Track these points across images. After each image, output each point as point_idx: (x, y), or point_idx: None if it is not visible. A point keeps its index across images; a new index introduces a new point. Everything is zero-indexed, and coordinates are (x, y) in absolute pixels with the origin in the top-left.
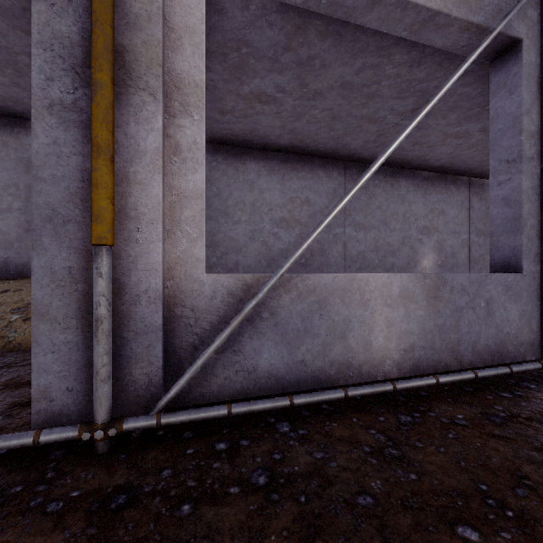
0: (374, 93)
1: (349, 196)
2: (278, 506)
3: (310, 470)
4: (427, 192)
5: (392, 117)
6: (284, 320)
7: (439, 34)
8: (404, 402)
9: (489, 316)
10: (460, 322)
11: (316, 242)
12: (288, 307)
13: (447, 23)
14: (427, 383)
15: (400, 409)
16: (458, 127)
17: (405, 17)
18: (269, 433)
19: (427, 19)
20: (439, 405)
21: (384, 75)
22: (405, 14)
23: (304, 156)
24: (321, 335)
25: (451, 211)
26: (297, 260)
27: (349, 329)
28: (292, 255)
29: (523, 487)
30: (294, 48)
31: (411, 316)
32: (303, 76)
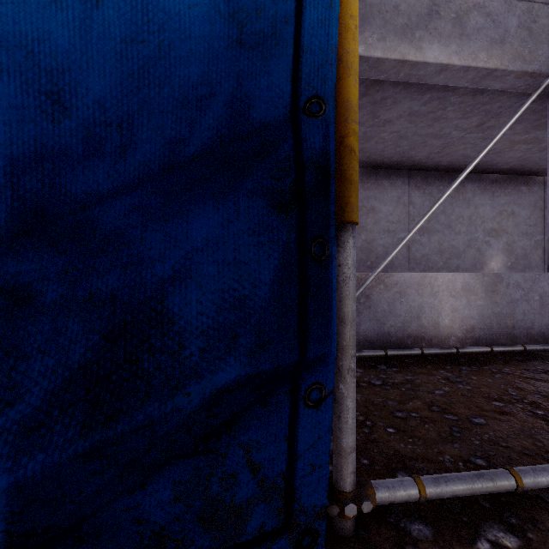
0: (439, 117)
1: (424, 220)
2: (391, 390)
3: (404, 382)
4: (495, 194)
5: (456, 132)
6: (375, 304)
7: (497, 81)
8: (465, 361)
9: (543, 307)
10: (515, 311)
11: (381, 246)
12: (378, 295)
13: (504, 74)
14: (483, 350)
15: (461, 364)
16: (526, 135)
17: (467, 75)
18: (374, 368)
19: (486, 74)
20: (492, 364)
21: (449, 103)
22: (467, 74)
23: (369, 169)
24: (402, 316)
25: (523, 212)
26: (363, 263)
27: (422, 312)
28: (385, 260)
29: (539, 395)
30: (371, 94)
31: (471, 304)
32: (376, 111)
